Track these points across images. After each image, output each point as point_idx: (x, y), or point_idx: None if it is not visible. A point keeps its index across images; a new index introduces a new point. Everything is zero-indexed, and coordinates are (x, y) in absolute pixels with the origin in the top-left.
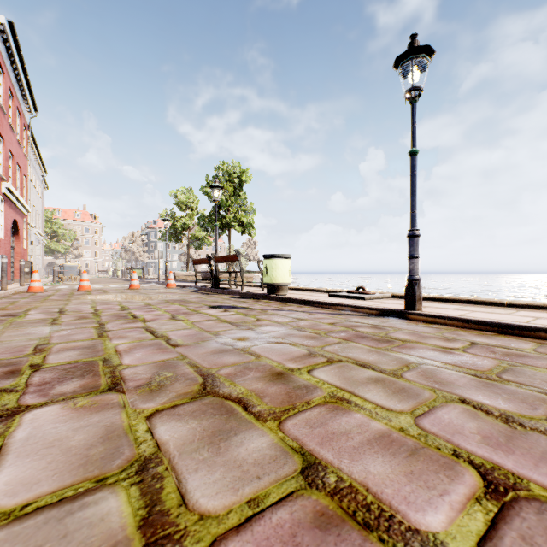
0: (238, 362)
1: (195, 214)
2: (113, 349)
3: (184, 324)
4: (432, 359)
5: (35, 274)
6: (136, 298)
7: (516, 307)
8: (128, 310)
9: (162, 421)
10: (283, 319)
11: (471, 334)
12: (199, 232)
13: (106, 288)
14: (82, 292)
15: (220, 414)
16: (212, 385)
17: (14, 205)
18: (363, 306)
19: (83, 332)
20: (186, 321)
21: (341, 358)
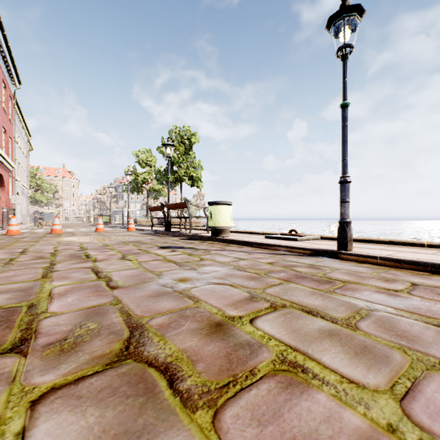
0: (174, 308)
1: (153, 171)
2: (47, 292)
3: (131, 264)
4: (381, 303)
5: (13, 219)
6: (97, 240)
7: (436, 247)
8: (85, 250)
9: (50, 411)
10: (224, 258)
11: (406, 274)
12: (156, 185)
13: (76, 231)
14: (53, 235)
15: (135, 396)
16: (137, 343)
17: (0, 162)
18: (297, 246)
19: (29, 272)
20: (134, 261)
21: (285, 303)
